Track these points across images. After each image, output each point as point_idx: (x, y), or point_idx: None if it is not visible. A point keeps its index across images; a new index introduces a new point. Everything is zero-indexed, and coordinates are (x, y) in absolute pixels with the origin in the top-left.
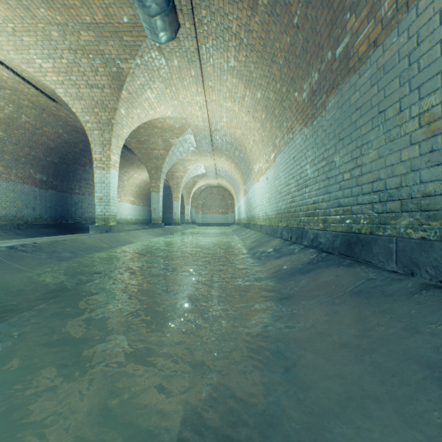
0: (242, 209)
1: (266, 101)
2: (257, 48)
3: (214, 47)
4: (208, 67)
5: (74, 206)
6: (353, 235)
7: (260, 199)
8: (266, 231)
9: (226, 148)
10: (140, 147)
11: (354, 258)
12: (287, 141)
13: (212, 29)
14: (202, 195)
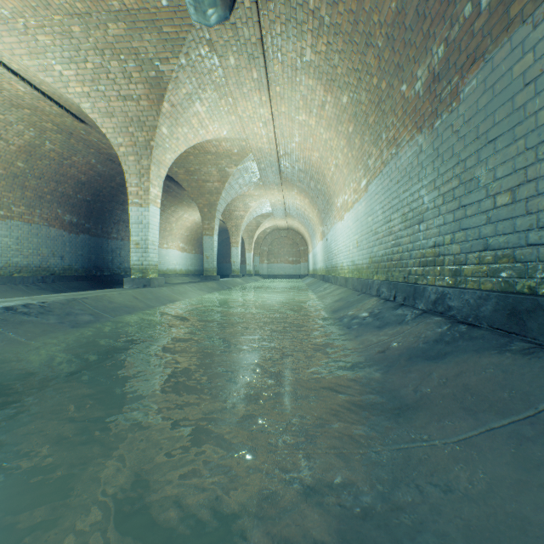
0: (319, 257)
1: (356, 107)
2: (345, 28)
3: (283, 36)
4: (276, 65)
5: (111, 253)
6: (525, 298)
7: (345, 244)
8: (355, 286)
9: (298, 178)
10: (189, 179)
11: (527, 338)
12: (388, 158)
13: (280, 7)
14: (267, 240)
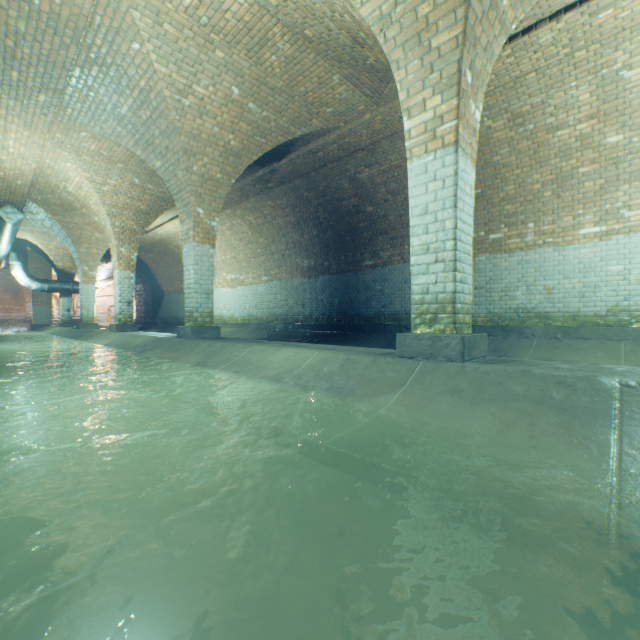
0: None
1: None
2: None
3: None
4: None
5: (365, 292)
6: None
7: None
8: None
9: None
10: None
11: None
12: None
13: None
14: None
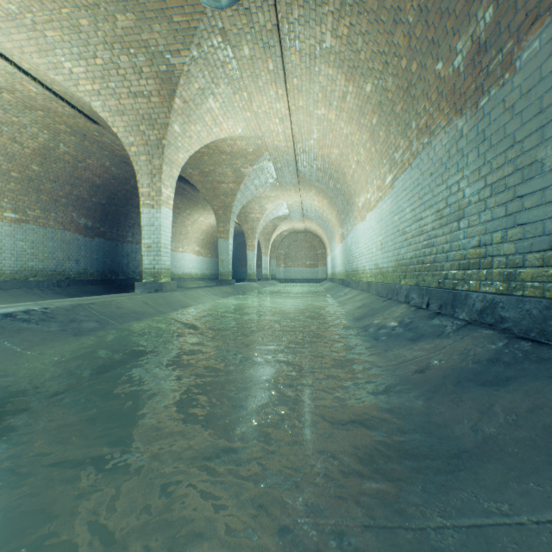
0: (338, 260)
1: (381, 95)
2: (370, 6)
3: (301, 20)
4: (293, 54)
5: (127, 257)
6: None
7: (367, 246)
8: (379, 292)
9: (316, 177)
10: (204, 180)
11: None
12: (418, 149)
13: None
14: (284, 243)
